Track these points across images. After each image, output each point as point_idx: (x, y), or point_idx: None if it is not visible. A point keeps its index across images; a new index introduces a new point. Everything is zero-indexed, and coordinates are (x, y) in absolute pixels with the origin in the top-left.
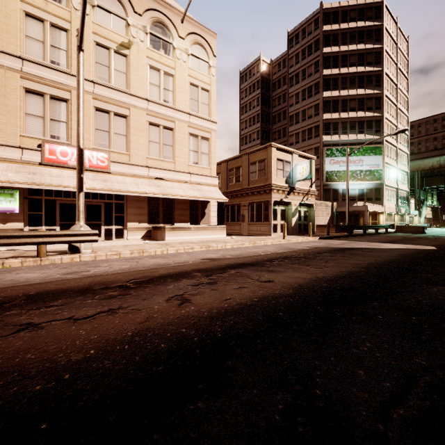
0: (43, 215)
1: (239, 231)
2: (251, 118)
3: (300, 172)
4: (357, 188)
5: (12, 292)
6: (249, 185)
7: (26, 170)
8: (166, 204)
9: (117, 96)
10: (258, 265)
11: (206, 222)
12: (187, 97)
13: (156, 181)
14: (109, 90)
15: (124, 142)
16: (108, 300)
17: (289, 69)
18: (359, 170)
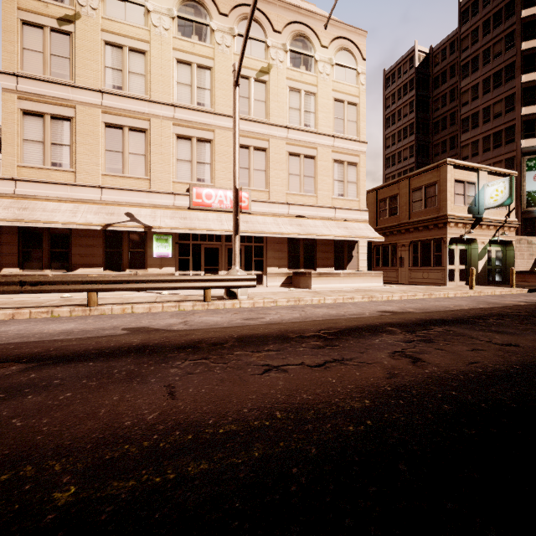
0: (190, 259)
1: (395, 279)
2: (401, 130)
3: (491, 196)
4: None
5: (217, 333)
6: (410, 218)
7: (178, 215)
8: (307, 245)
9: (256, 129)
10: (469, 323)
11: (354, 266)
12: (331, 117)
13: (296, 219)
14: (249, 123)
15: (263, 179)
16: (320, 350)
17: (461, 53)
18: None
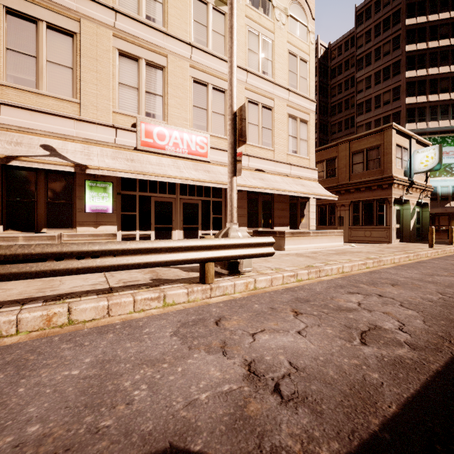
0: (137, 216)
1: None
2: None
3: (421, 162)
4: (450, 185)
5: None
6: (350, 179)
7: (122, 155)
8: (265, 202)
9: (215, 65)
10: None
11: (305, 225)
12: (286, 69)
13: (256, 173)
14: (207, 57)
15: (222, 124)
16: None
17: (357, 49)
18: (453, 163)
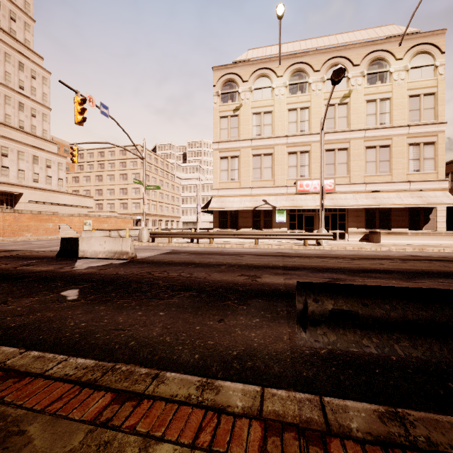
0: (296, 223)
1: None
2: None
3: None
4: None
5: (308, 255)
6: None
7: (289, 198)
8: (382, 212)
9: (340, 136)
10: None
11: (431, 227)
12: (405, 111)
13: (372, 194)
14: (334, 134)
15: (345, 168)
16: (346, 260)
17: None
18: None
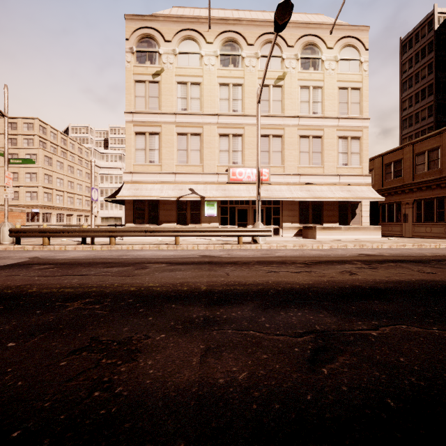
0: (228, 217)
1: (399, 233)
2: (418, 92)
3: None
4: None
5: (246, 259)
6: (413, 179)
7: (220, 188)
8: (315, 206)
9: (274, 122)
10: (421, 263)
11: (357, 222)
12: (335, 103)
13: (306, 186)
14: (269, 119)
15: (279, 157)
16: (301, 268)
17: None
18: None
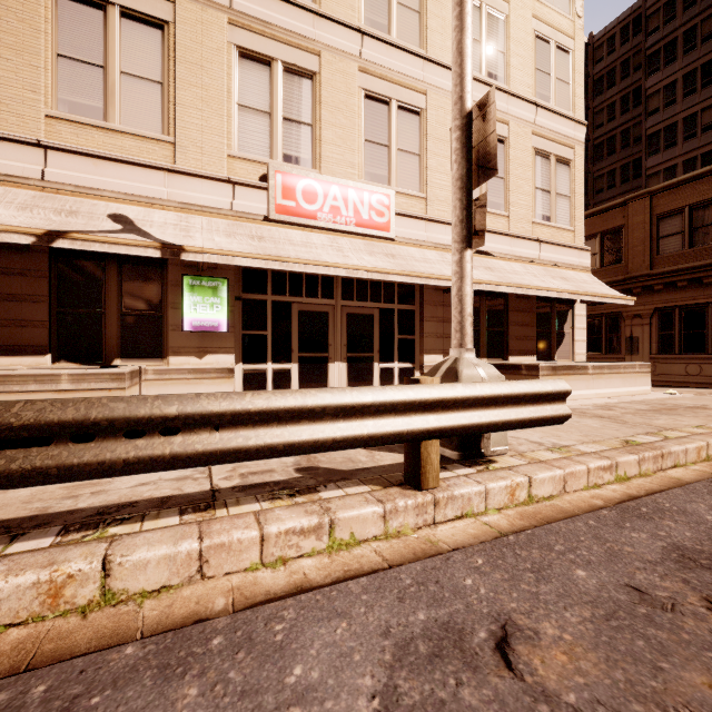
0: (268, 337)
1: None
2: None
3: None
4: None
5: None
6: (653, 267)
7: (244, 230)
8: (492, 311)
9: (403, 66)
10: None
11: (566, 353)
12: (530, 67)
13: (478, 258)
14: (389, 51)
15: (415, 171)
16: None
17: (647, 37)
18: None
